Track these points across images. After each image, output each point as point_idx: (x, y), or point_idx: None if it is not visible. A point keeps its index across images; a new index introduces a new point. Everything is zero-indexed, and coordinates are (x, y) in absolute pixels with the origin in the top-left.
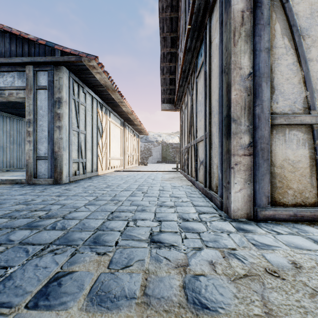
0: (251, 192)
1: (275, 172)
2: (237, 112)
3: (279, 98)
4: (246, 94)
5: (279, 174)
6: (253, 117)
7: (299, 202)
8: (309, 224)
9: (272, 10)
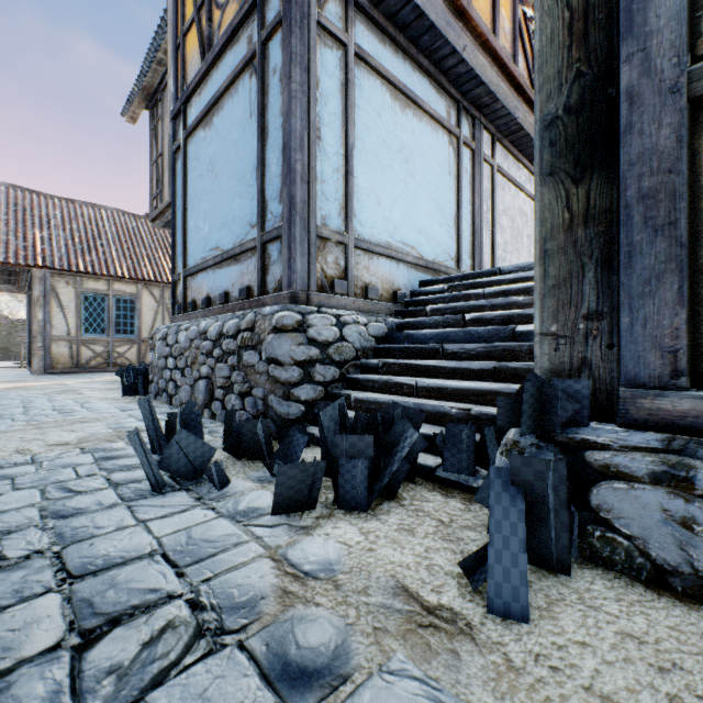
0: (43, 364)
1: (54, 357)
2: (37, 334)
3: (56, 330)
4: (41, 328)
5: (56, 357)
6: (44, 336)
7: (65, 367)
8: (67, 374)
9: (53, 298)
